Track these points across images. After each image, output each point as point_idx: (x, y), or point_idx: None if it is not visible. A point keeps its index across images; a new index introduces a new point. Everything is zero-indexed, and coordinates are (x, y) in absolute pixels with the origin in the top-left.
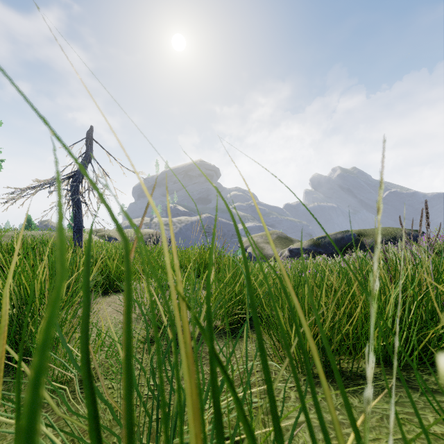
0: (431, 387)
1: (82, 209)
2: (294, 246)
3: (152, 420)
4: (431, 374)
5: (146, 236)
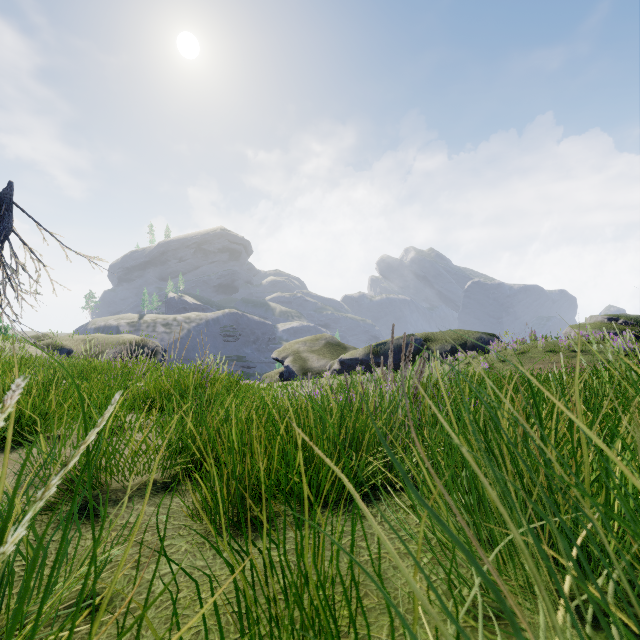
0: (319, 522)
1: None
2: (346, 356)
3: None
4: (335, 509)
5: (125, 345)
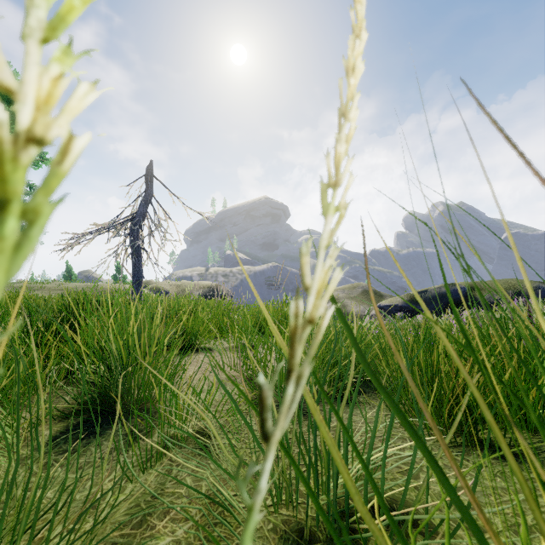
0: None
1: (142, 257)
2: (385, 303)
3: (309, 471)
4: None
5: (204, 289)
